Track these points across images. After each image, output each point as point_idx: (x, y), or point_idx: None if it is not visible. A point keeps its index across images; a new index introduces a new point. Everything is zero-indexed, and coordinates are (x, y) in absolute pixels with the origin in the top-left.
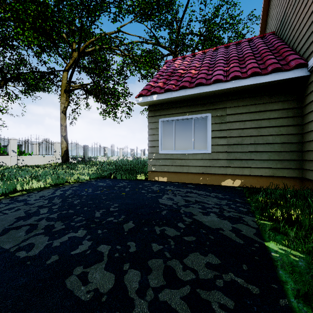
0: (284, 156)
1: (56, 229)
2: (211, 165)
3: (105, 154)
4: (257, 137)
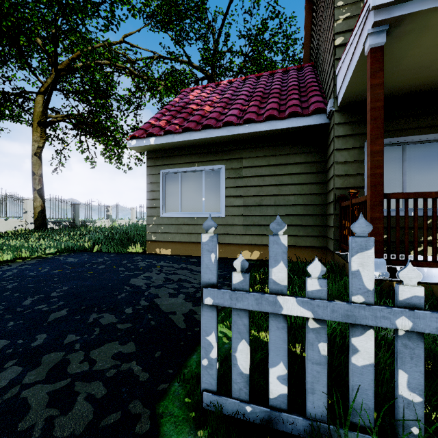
0: (308, 221)
1: None
2: (224, 232)
3: (108, 216)
4: (278, 196)
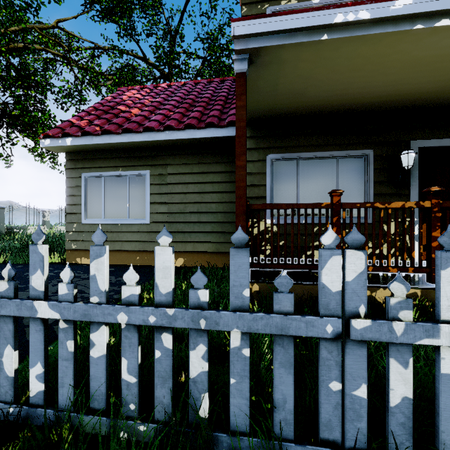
0: (227, 228)
1: None
2: (149, 239)
3: (44, 222)
4: (201, 204)
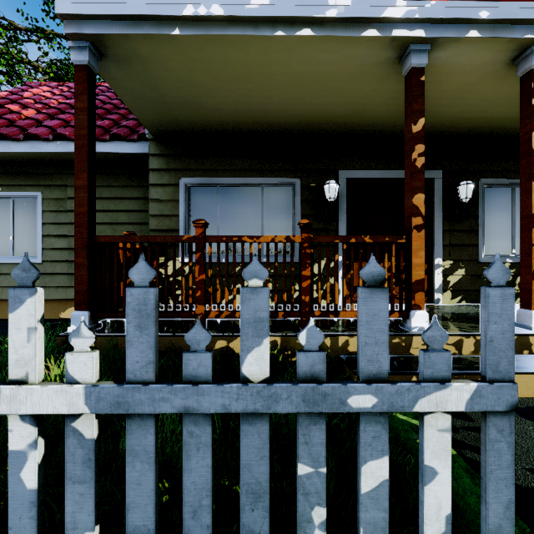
0: None
1: None
2: (42, 284)
3: None
4: None
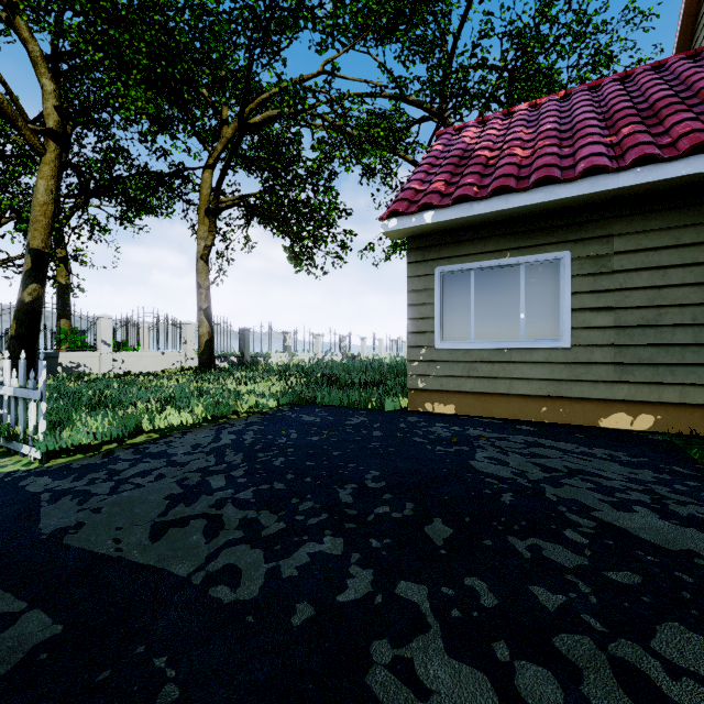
0: None
1: (270, 531)
2: (570, 376)
3: (285, 348)
4: (703, 307)
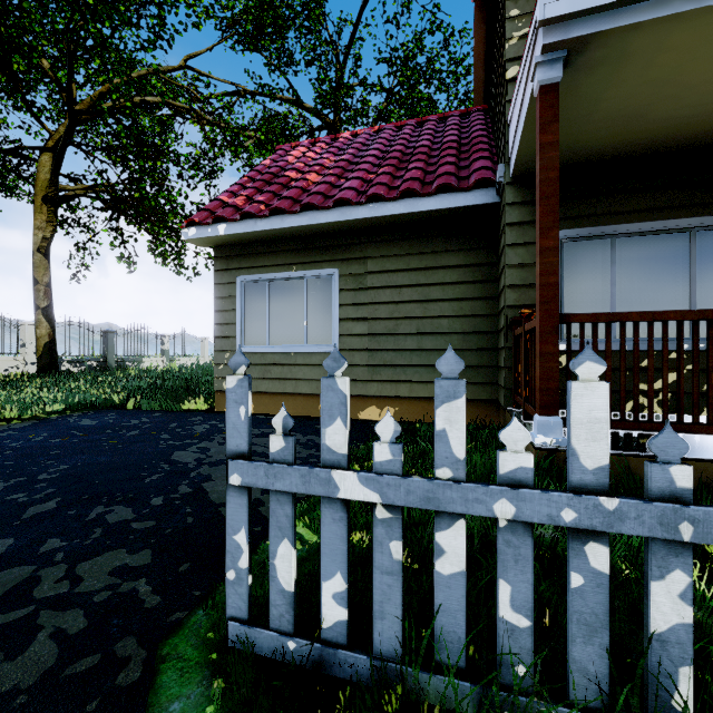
0: (469, 358)
1: None
2: None
3: (163, 352)
4: (423, 320)
